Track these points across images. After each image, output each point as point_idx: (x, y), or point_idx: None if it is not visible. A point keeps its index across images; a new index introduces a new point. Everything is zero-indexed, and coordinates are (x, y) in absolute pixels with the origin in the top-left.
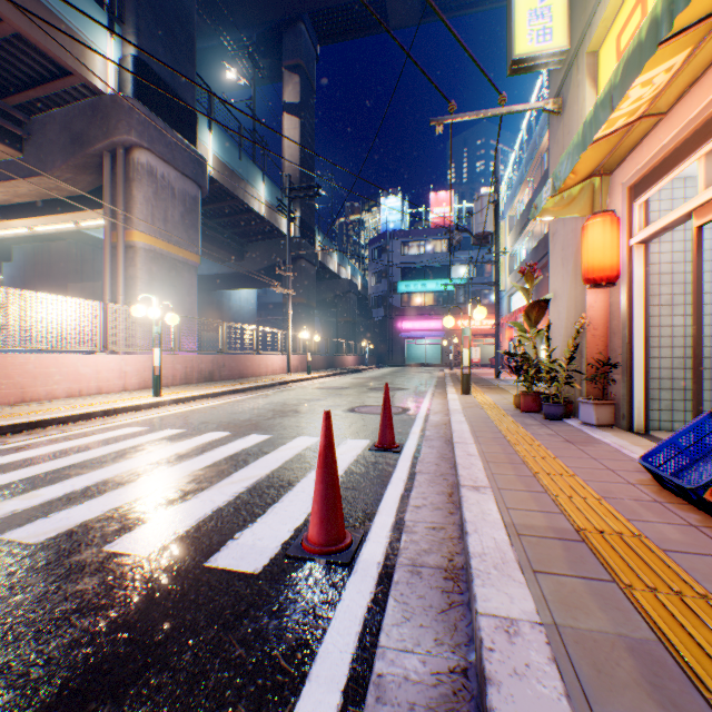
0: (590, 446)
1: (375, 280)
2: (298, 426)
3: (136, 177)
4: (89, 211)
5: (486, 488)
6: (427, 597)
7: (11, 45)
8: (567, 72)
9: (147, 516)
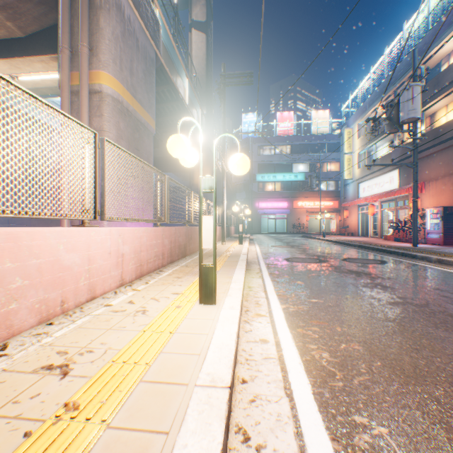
0: None
1: None
2: None
3: (102, 4)
4: (32, 57)
5: None
6: None
7: None
8: None
9: None
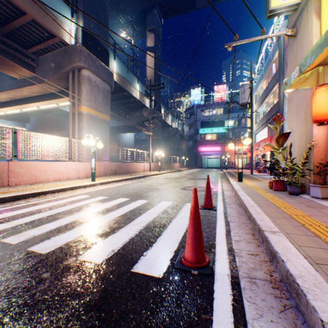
0: (324, 210)
1: (188, 128)
2: (160, 196)
3: (83, 82)
4: (62, 98)
5: (279, 233)
6: (267, 300)
7: (30, 25)
8: (300, 14)
9: (97, 241)
